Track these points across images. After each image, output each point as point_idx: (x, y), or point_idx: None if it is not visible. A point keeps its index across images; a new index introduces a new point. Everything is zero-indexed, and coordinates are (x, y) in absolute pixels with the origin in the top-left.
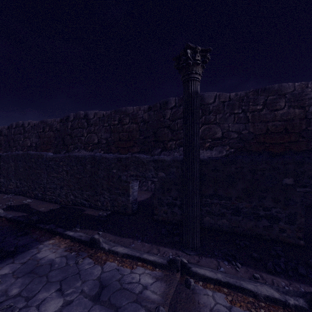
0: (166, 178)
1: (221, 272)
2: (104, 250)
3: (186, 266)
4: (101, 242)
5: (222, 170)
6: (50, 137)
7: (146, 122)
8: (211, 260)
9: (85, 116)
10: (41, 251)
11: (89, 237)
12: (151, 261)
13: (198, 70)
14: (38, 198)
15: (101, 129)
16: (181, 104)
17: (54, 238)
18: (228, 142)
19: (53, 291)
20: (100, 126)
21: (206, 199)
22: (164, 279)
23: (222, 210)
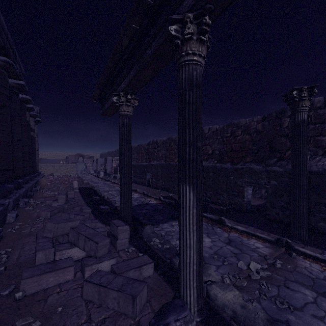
0: (278, 185)
1: (322, 255)
2: (228, 226)
3: (290, 244)
4: (225, 221)
5: None
6: (174, 150)
7: (260, 132)
8: (316, 249)
9: None
10: None
11: (217, 218)
12: (262, 237)
13: (304, 104)
14: (176, 193)
15: (215, 142)
16: None
17: None
18: None
19: (205, 235)
20: (214, 139)
21: (321, 207)
22: (271, 248)
23: None
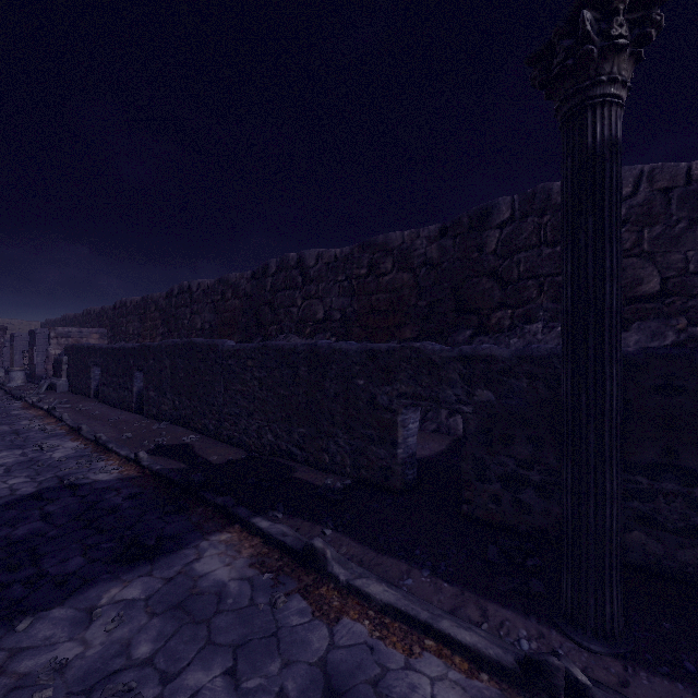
0: (498, 405)
1: None
2: (335, 583)
3: (588, 697)
4: (328, 558)
5: (694, 389)
6: (234, 310)
7: (435, 265)
8: (674, 690)
9: (299, 262)
10: (203, 556)
11: (303, 541)
12: (466, 646)
13: (618, 72)
14: (208, 434)
15: (331, 290)
16: (529, 212)
17: (231, 528)
18: (685, 305)
19: (218, 672)
20: (329, 281)
21: (634, 477)
22: None
23: (694, 517)
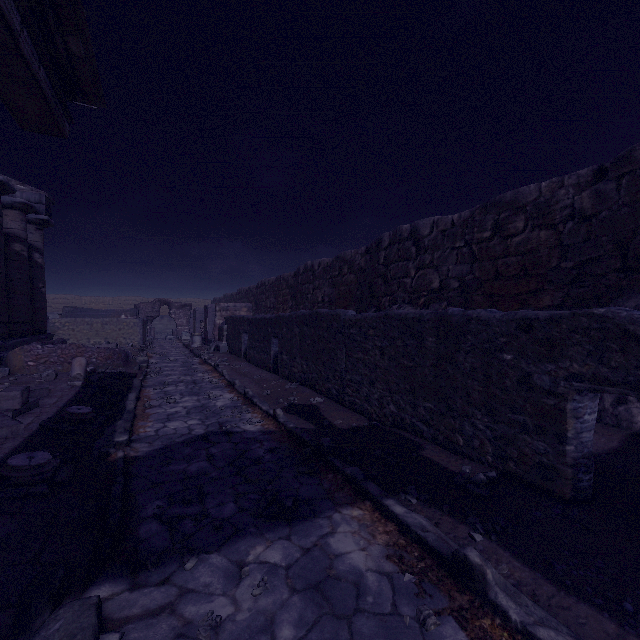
0: None
1: None
2: (503, 619)
3: None
4: (489, 580)
5: None
6: (350, 284)
7: (587, 216)
8: None
9: (412, 233)
10: (336, 531)
11: (449, 544)
12: None
13: None
14: (331, 397)
15: (448, 257)
16: None
17: (362, 504)
18: None
19: None
20: (445, 249)
21: None
22: None
23: None
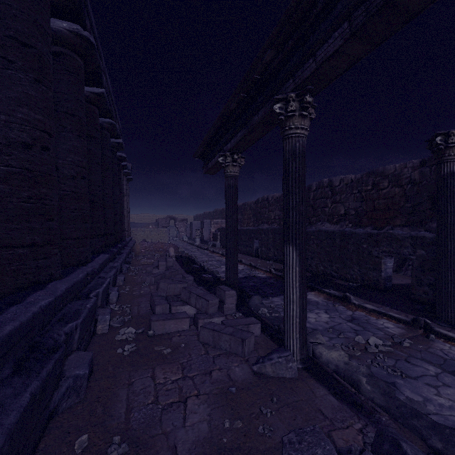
0: (426, 256)
1: None
2: (354, 304)
3: (429, 325)
4: (351, 298)
5: None
6: None
7: (417, 183)
8: None
9: (329, 184)
10: (308, 295)
11: (342, 295)
12: (396, 317)
13: (452, 152)
14: None
15: (349, 198)
16: None
17: (314, 291)
18: None
19: (322, 311)
20: (347, 193)
21: None
22: (405, 329)
23: None
